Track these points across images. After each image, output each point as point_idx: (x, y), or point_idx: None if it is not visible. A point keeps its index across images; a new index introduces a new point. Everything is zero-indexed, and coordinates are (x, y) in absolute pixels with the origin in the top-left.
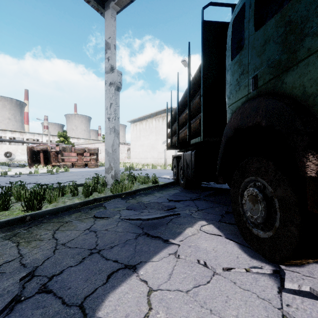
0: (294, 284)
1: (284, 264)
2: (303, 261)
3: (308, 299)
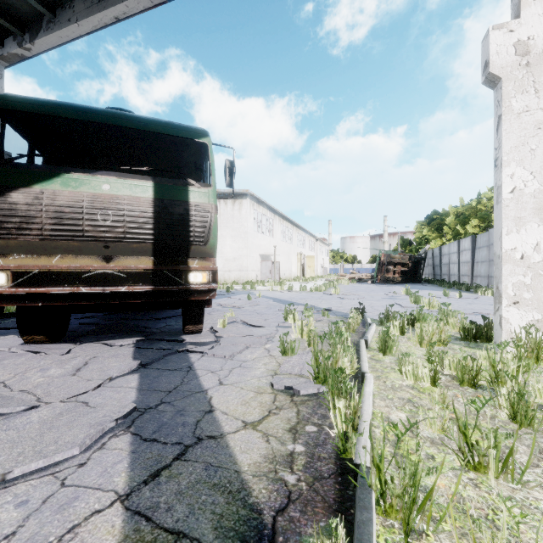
0: (6, 348)
1: (25, 342)
2: (33, 338)
3: (5, 353)
